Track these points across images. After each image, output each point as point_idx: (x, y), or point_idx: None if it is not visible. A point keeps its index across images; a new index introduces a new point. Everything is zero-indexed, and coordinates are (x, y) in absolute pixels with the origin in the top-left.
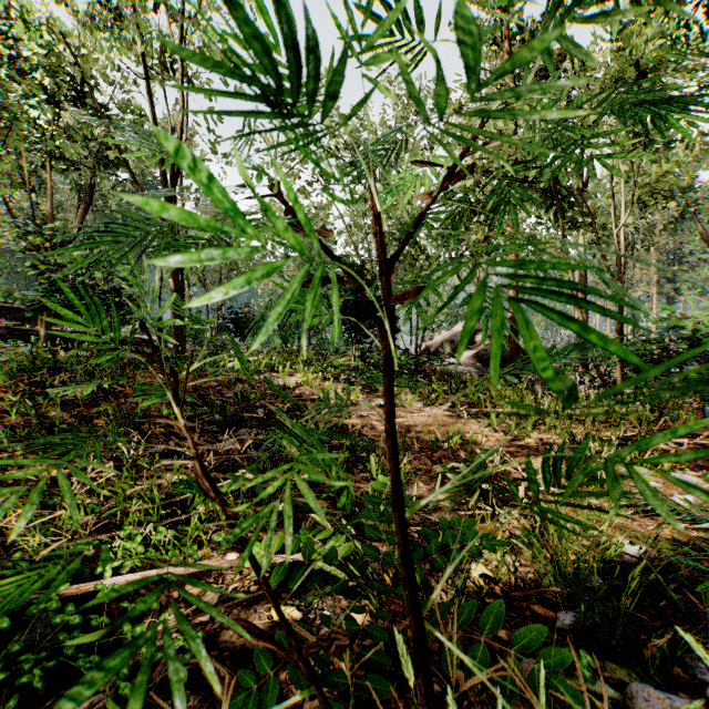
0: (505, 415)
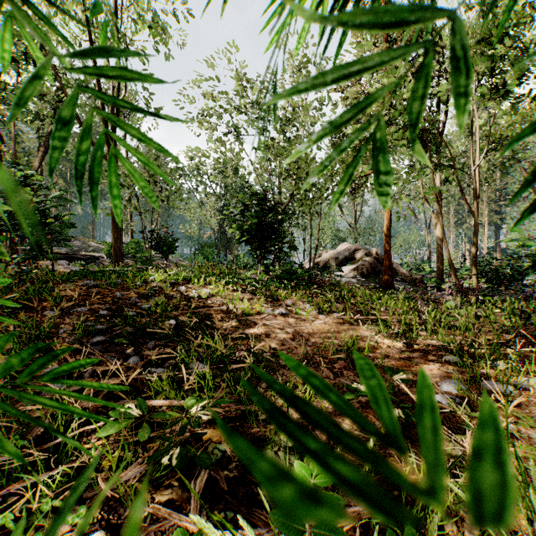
0: (390, 322)
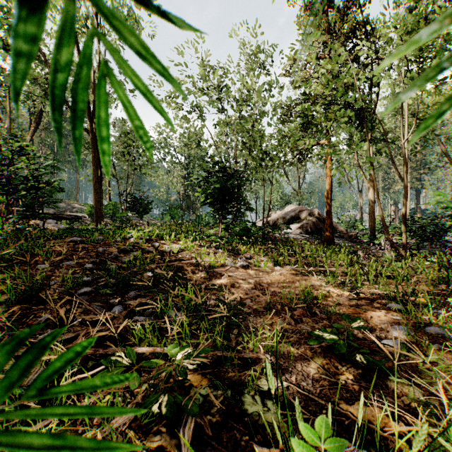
0: (336, 273)
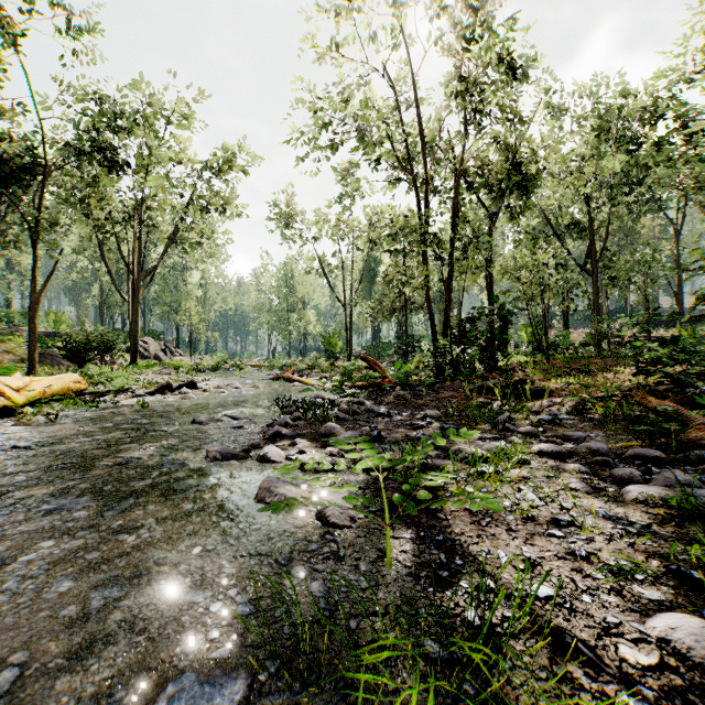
0: None
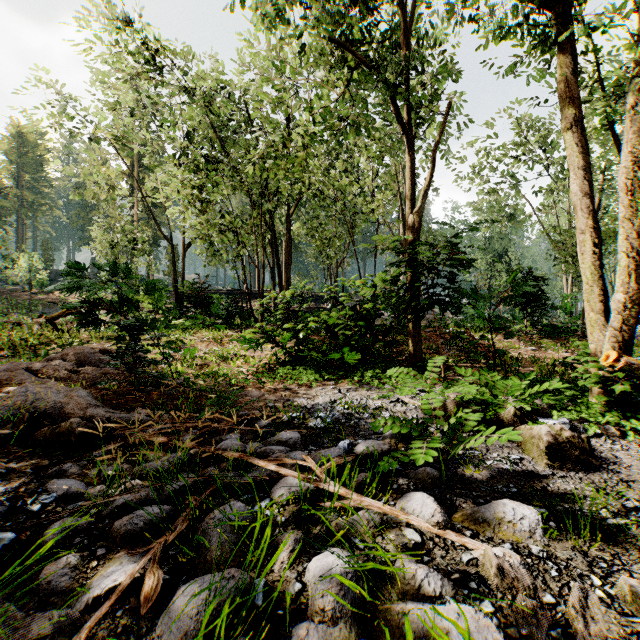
0: None
